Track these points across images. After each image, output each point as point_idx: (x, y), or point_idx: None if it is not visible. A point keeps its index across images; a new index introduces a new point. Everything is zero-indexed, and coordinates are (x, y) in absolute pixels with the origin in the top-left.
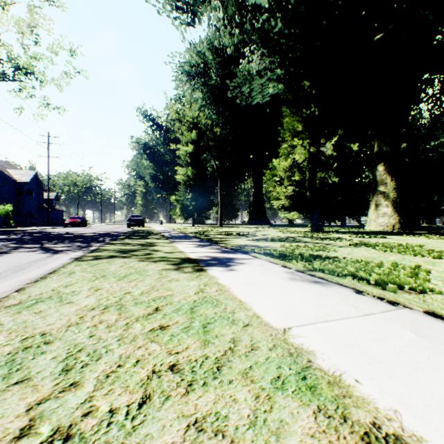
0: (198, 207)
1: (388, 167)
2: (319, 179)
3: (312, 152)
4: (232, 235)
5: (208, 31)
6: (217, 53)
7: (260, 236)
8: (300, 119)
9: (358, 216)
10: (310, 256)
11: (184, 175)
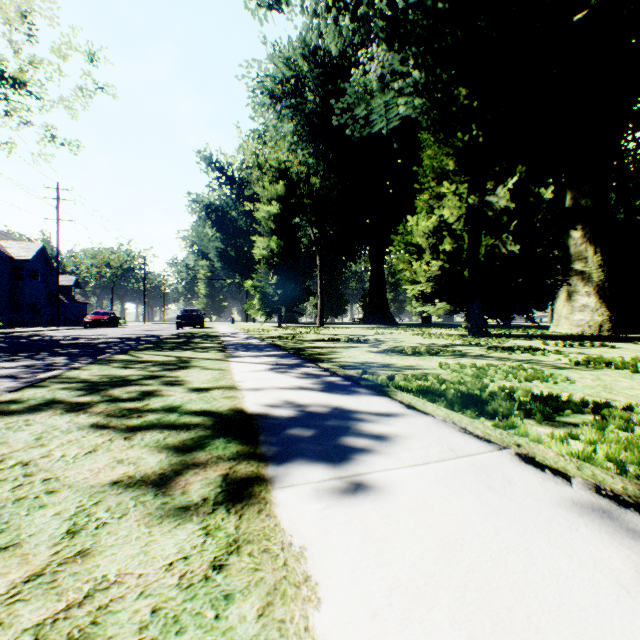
0: (286, 298)
1: (590, 232)
2: (484, 248)
3: (472, 205)
4: (340, 342)
5: (302, 29)
6: (316, 61)
7: (389, 344)
8: (450, 152)
9: (530, 310)
10: (538, 400)
11: (266, 248)
